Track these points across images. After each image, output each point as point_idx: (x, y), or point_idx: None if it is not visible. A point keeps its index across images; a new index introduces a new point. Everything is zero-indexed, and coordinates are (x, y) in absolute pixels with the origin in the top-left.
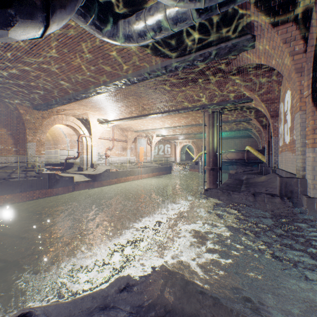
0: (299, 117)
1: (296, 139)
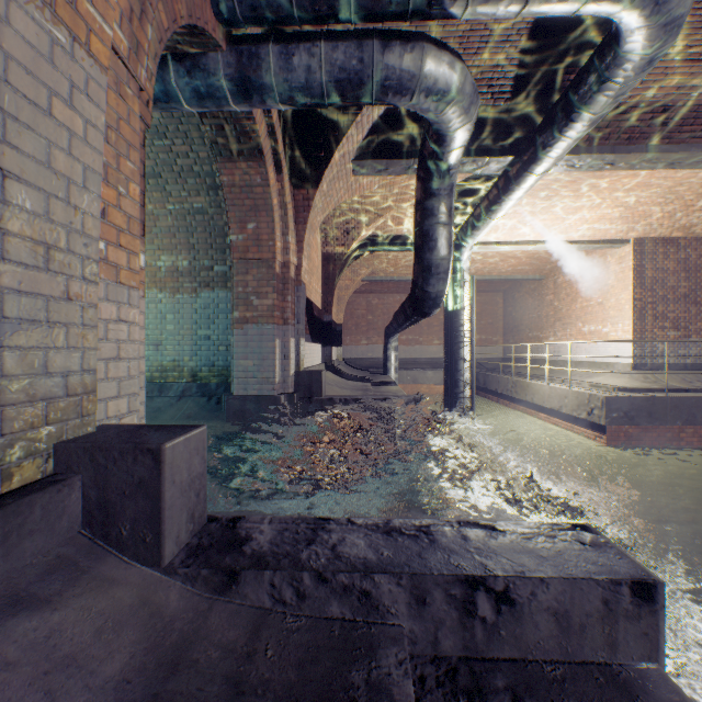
0: (104, 104)
1: (44, 185)
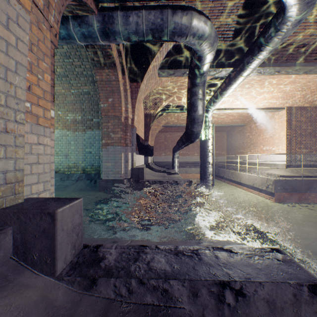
0: (28, 30)
1: None
